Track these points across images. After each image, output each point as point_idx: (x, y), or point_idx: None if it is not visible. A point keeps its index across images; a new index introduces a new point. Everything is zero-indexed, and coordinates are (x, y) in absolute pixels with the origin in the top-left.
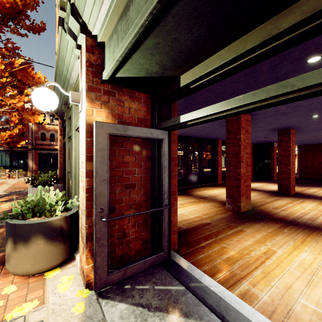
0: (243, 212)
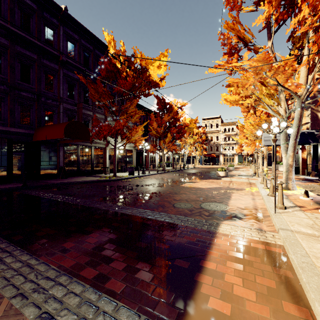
0: None
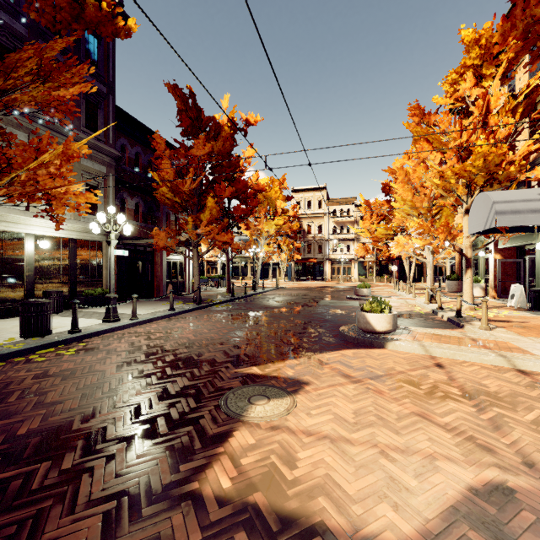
0: None
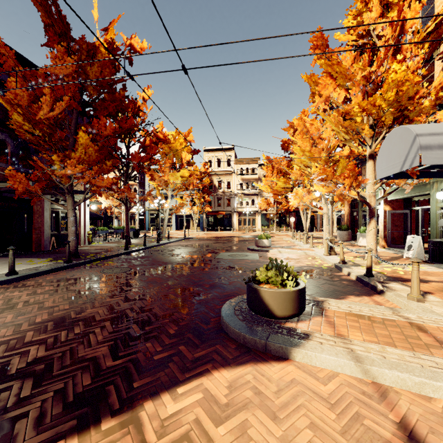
0: None
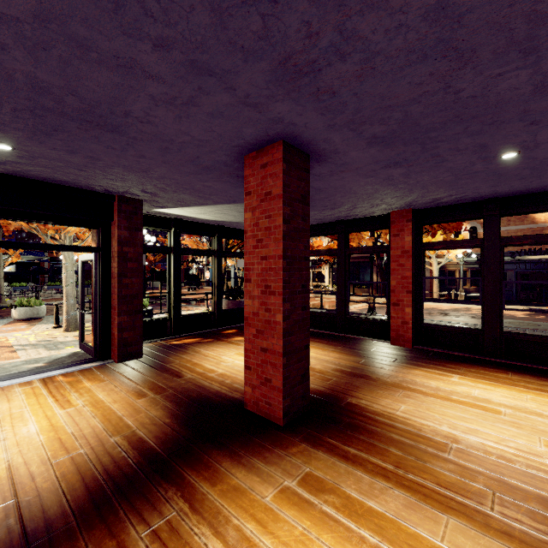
0: (243, 409)
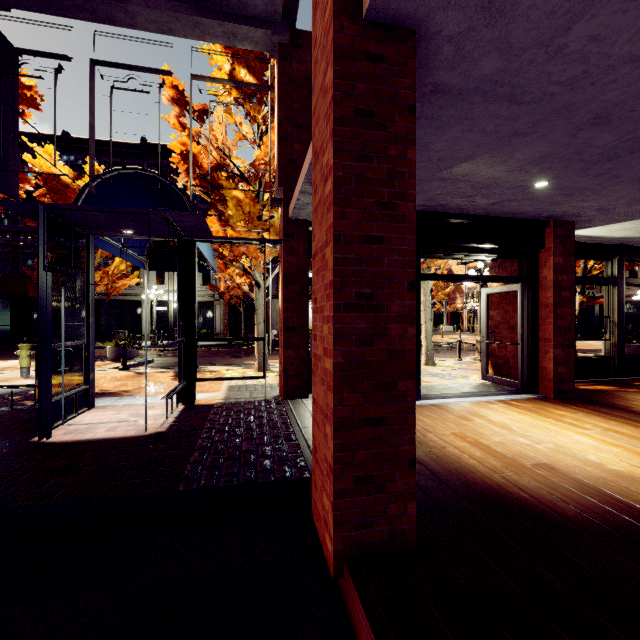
0: None
